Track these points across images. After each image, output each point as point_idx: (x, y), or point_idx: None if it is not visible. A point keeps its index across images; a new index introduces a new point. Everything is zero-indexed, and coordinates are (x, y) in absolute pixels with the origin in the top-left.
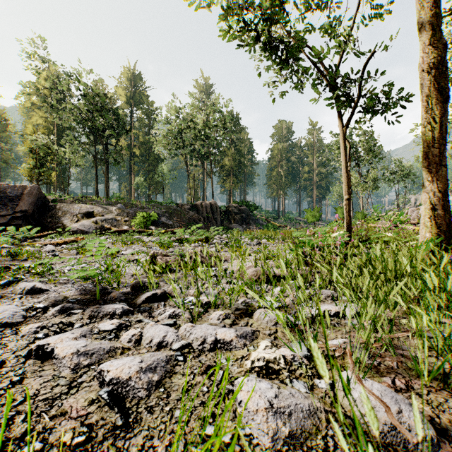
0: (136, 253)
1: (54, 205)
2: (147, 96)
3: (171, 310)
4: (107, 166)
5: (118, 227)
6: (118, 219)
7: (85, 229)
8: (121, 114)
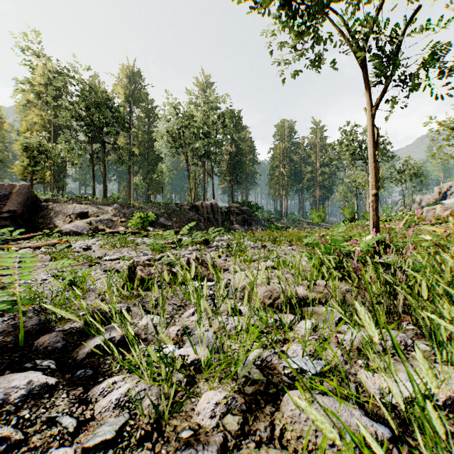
0: (121, 259)
1: (47, 205)
2: (146, 94)
3: (124, 386)
4: (105, 165)
5: (113, 228)
6: (114, 220)
7: (78, 231)
8: (118, 111)
